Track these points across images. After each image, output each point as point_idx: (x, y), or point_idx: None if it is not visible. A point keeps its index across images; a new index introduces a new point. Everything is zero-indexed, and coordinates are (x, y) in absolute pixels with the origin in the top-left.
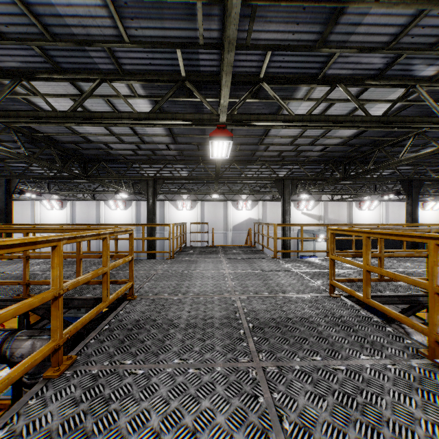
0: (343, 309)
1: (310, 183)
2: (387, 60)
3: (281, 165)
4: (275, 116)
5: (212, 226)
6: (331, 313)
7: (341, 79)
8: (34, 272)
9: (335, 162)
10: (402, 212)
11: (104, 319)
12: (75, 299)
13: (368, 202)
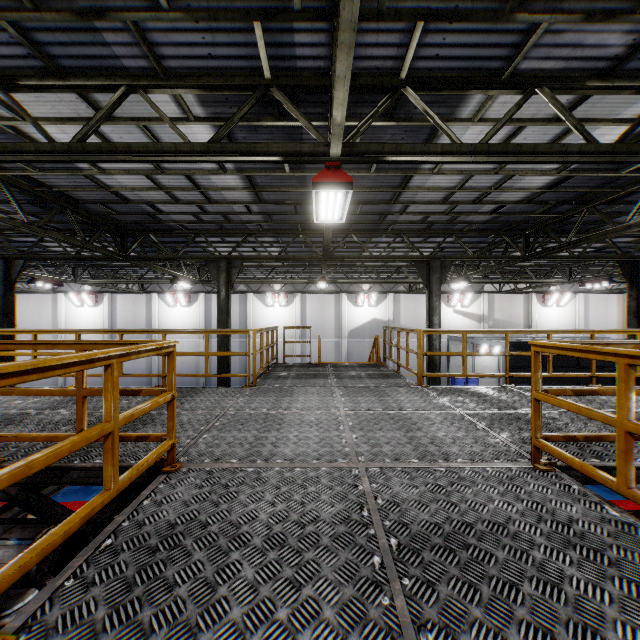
0: (570, 502)
1: (468, 265)
2: (633, 37)
3: (425, 237)
4: (427, 145)
5: (317, 330)
6: (548, 510)
7: (544, 78)
8: (25, 411)
9: (511, 231)
10: (610, 309)
11: (124, 505)
12: (72, 468)
13: (556, 294)
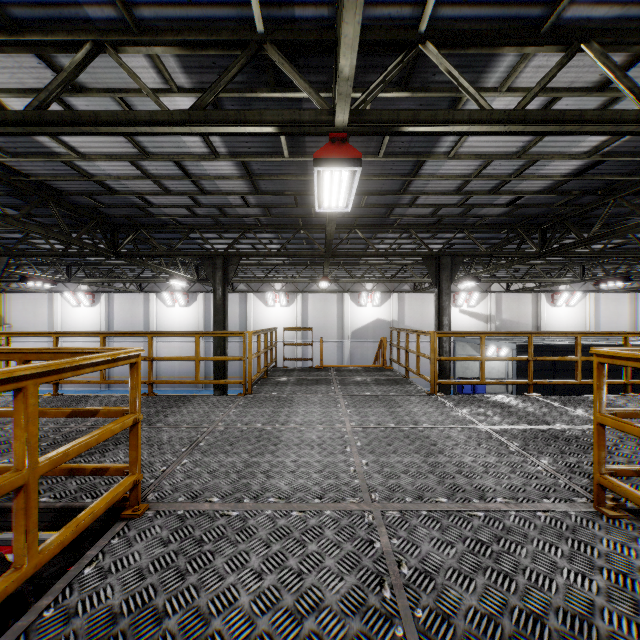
0: None
1: (476, 263)
2: None
3: (434, 233)
4: (451, 112)
5: (319, 331)
6: None
7: (592, 32)
8: None
9: (526, 225)
10: (622, 309)
11: (76, 557)
12: (10, 510)
13: (566, 293)
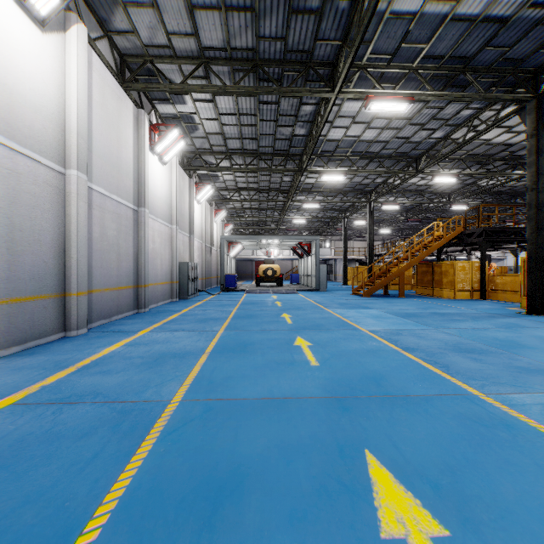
0: None
1: None
2: None
3: None
4: None
5: None
6: None
7: None
8: None
9: None
10: None
11: None
12: None
13: None
